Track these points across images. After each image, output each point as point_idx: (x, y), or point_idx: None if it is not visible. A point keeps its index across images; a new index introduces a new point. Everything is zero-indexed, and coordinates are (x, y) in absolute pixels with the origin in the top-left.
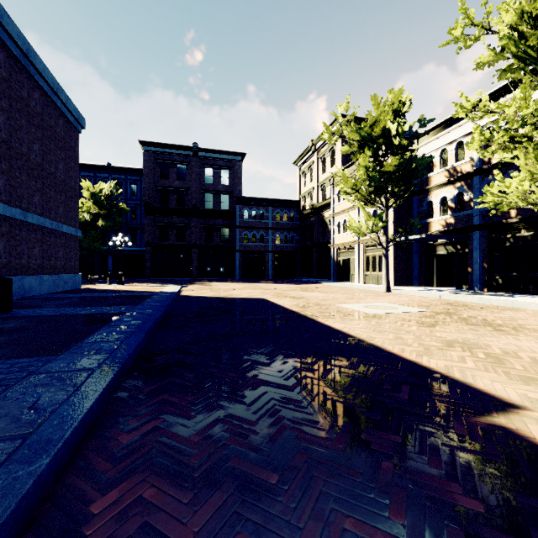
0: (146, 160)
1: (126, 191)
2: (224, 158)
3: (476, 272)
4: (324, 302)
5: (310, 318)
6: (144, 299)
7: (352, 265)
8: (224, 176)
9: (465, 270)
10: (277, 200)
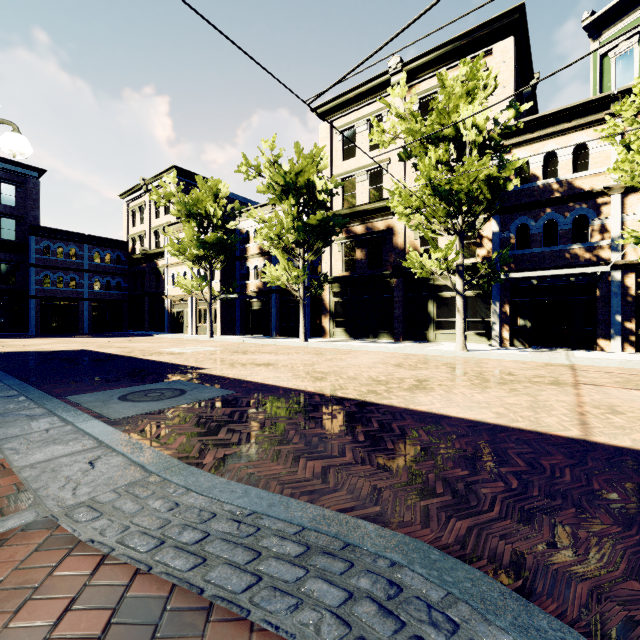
0: None
1: None
2: (7, 168)
3: (273, 323)
4: (149, 348)
5: (133, 357)
6: None
7: (186, 317)
8: (8, 193)
9: (269, 322)
10: (97, 237)
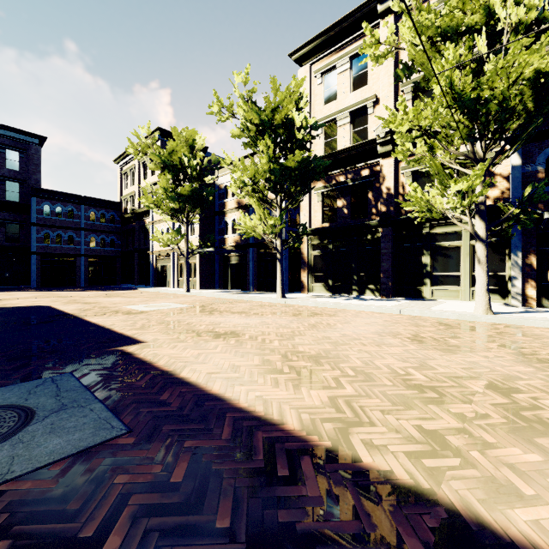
0: None
1: None
2: (11, 136)
3: (251, 278)
4: (114, 305)
5: (79, 317)
6: None
7: (169, 271)
8: (12, 158)
9: (246, 276)
10: (92, 198)
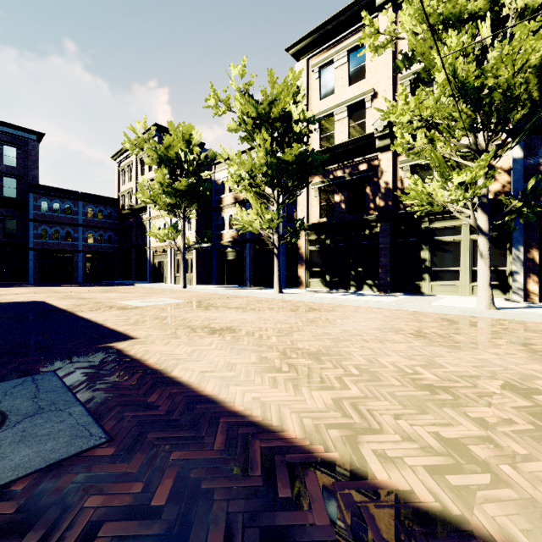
0: None
1: None
2: (8, 132)
3: (247, 273)
4: (109, 300)
5: (72, 313)
6: None
7: (166, 267)
8: (10, 154)
9: (243, 271)
10: (90, 195)
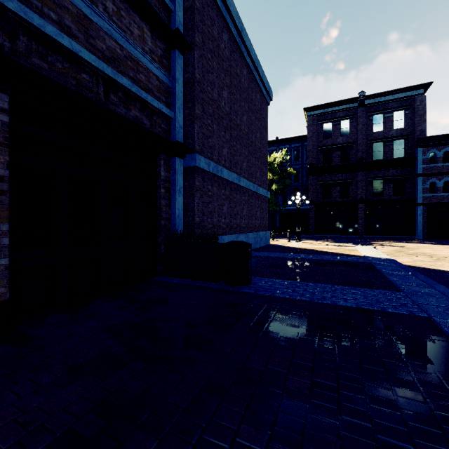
0: (310, 124)
1: (290, 158)
2: (397, 98)
3: None
4: None
5: None
6: (375, 272)
7: None
8: (398, 118)
9: None
10: None
